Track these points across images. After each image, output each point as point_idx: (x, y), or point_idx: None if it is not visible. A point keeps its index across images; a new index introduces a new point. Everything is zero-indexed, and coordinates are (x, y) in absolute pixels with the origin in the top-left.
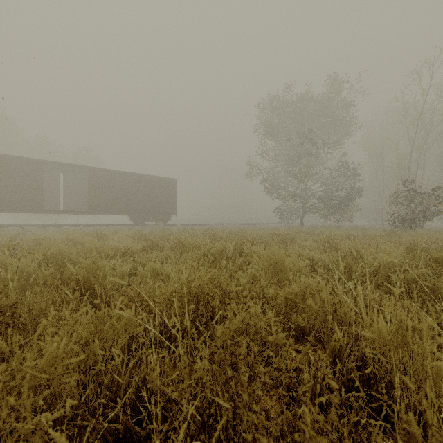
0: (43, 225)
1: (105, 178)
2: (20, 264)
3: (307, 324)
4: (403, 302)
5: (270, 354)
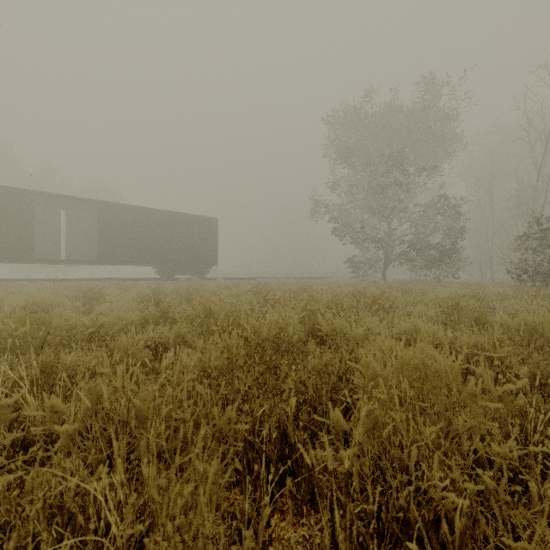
0: (34, 280)
1: (120, 217)
2: None
3: None
4: None
5: None
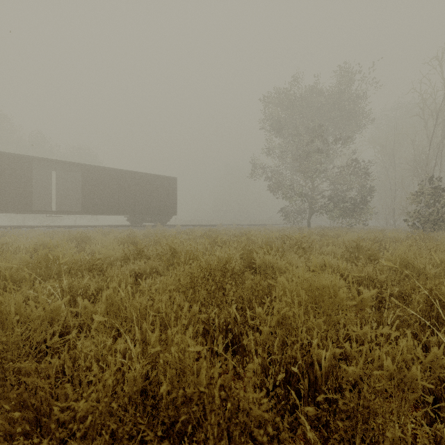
0: (32, 227)
1: (100, 177)
2: None
3: (412, 441)
4: None
5: None
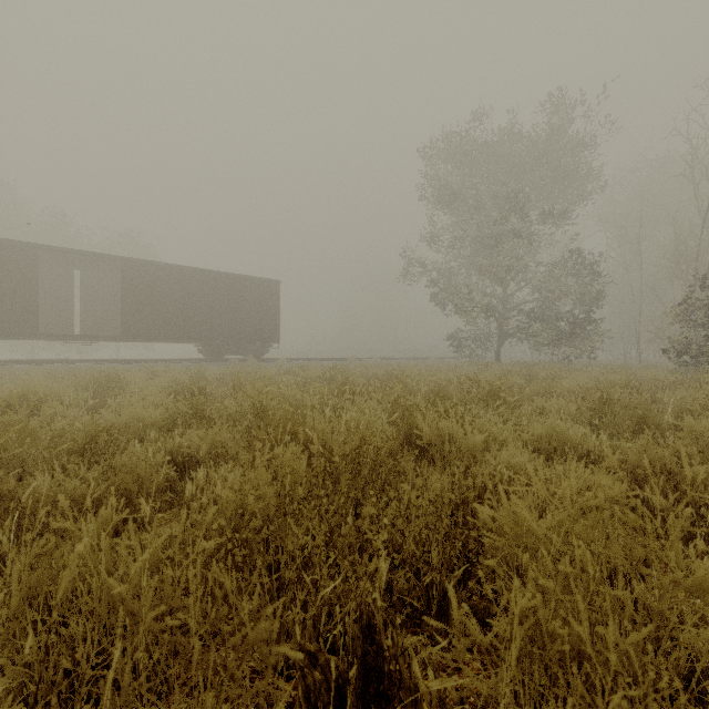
0: (38, 362)
1: (152, 279)
2: None
3: None
4: None
5: None
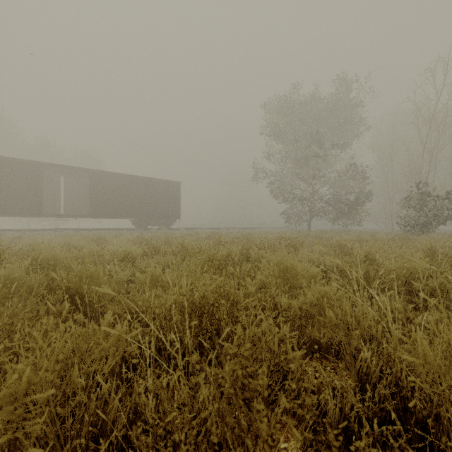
0: (42, 230)
1: (106, 181)
2: (5, 270)
3: (324, 337)
4: (431, 313)
5: (292, 386)
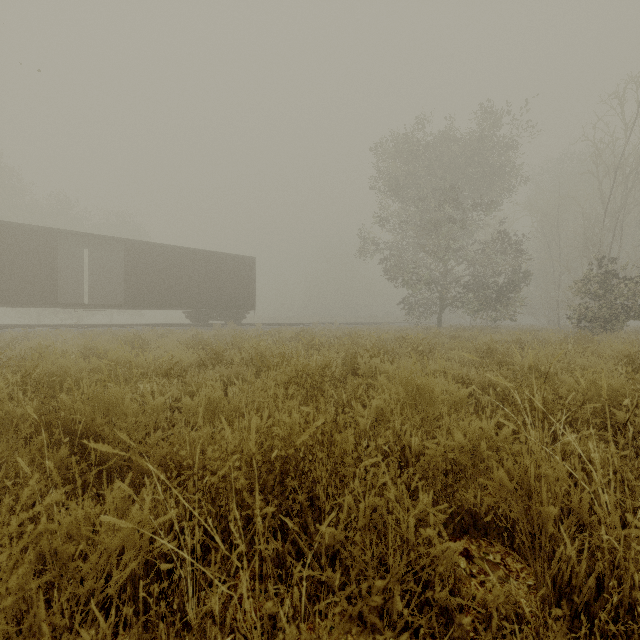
0: (57, 326)
1: (150, 257)
2: None
3: (481, 503)
4: None
5: None
